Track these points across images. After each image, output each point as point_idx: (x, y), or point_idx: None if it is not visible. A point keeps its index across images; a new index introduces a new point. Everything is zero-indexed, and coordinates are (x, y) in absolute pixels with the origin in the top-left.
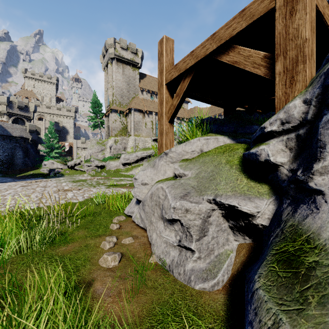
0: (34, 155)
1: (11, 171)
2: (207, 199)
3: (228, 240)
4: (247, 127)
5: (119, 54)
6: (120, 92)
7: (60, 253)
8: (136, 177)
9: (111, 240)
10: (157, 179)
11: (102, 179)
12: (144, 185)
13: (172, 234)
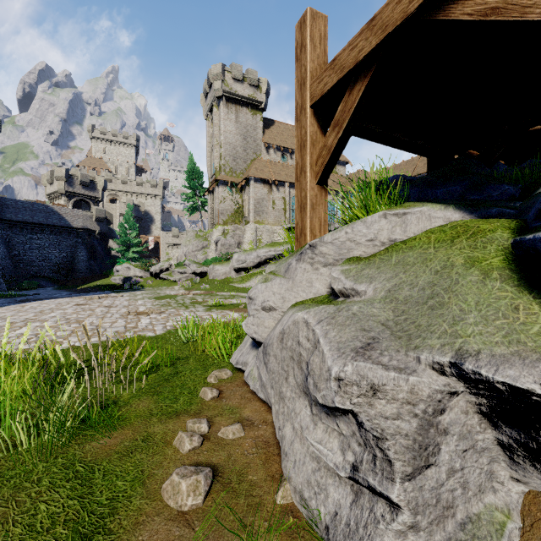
0: (103, 256)
1: (70, 281)
2: (433, 361)
3: (493, 476)
4: (489, 187)
5: (230, 90)
6: (232, 152)
7: (90, 455)
8: (253, 294)
9: (196, 429)
10: (293, 300)
11: (201, 294)
12: (267, 312)
13: (334, 441)
